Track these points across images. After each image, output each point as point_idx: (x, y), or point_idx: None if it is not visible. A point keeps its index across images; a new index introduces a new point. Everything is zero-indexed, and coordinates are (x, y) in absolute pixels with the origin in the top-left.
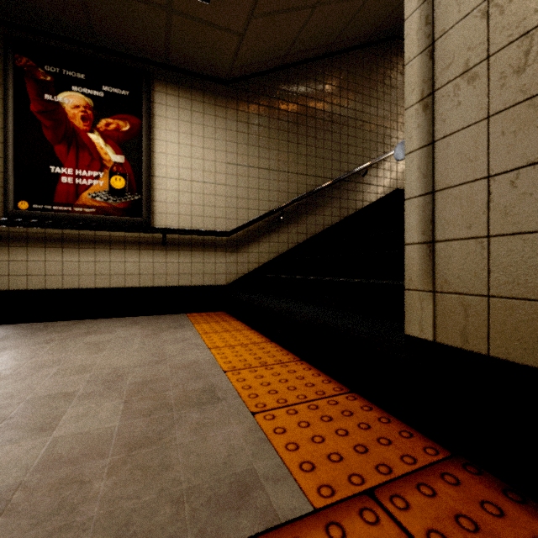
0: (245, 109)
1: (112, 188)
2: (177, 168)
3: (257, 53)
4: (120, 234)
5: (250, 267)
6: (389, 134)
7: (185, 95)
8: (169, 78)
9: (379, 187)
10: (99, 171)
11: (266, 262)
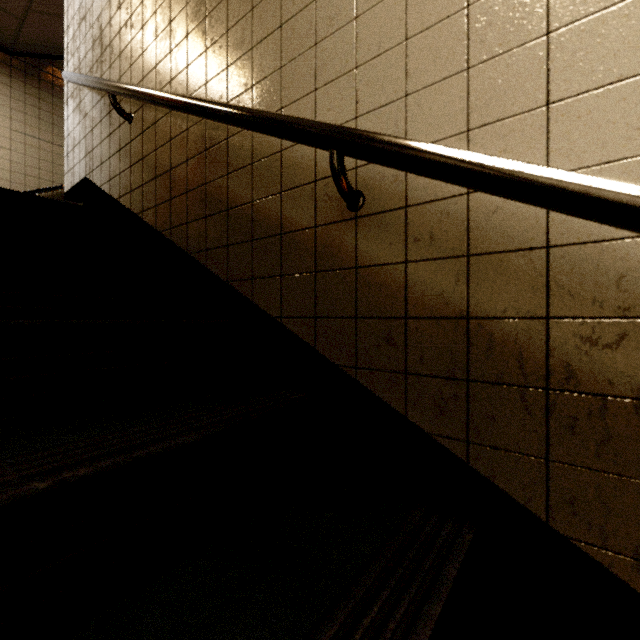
0: (35, 85)
1: None
2: None
3: (46, 39)
4: None
5: None
6: None
7: None
8: None
9: None
10: None
11: None
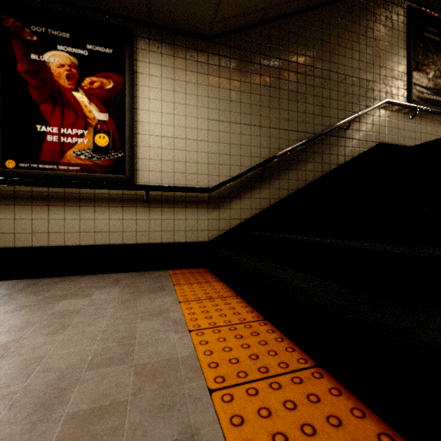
0: (226, 65)
1: (96, 146)
2: (160, 125)
3: (240, 2)
4: (104, 192)
5: (231, 224)
6: (372, 87)
7: (167, 52)
8: (152, 35)
9: (361, 141)
10: (84, 129)
11: (247, 218)
